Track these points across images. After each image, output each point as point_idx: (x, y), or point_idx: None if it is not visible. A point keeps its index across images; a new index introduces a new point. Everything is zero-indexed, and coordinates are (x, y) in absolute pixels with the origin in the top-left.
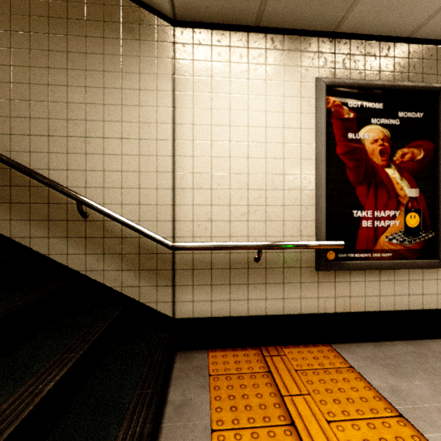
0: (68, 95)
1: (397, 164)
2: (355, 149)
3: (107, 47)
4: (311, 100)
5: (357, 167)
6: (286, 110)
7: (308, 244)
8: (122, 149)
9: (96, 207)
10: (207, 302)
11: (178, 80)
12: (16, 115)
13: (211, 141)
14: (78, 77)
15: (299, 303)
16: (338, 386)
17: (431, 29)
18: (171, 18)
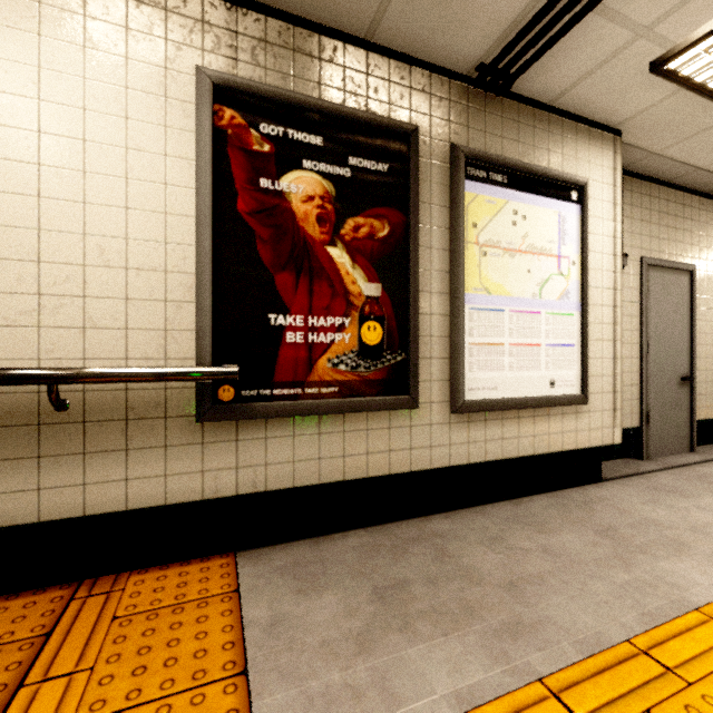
0: None
1: (348, 241)
2: (273, 207)
3: None
4: (189, 108)
5: (278, 240)
6: (133, 115)
7: (163, 371)
8: None
9: None
10: None
11: None
12: None
13: None
14: None
15: (162, 485)
16: (173, 636)
17: (394, 33)
18: None
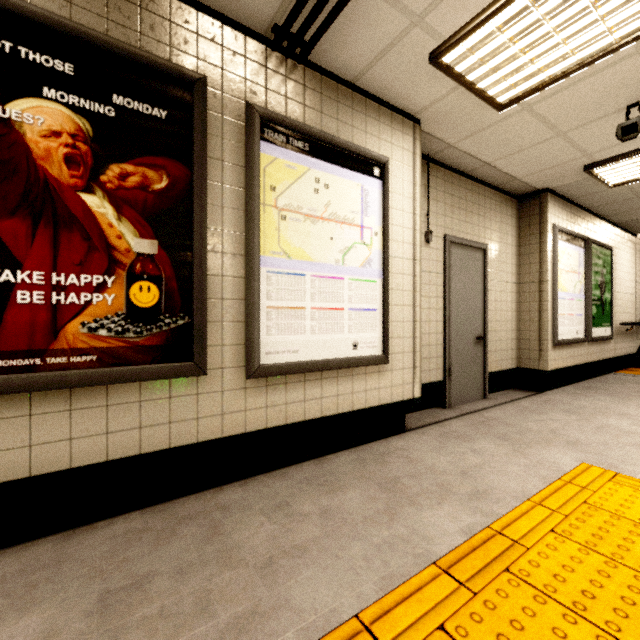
0: None
1: (111, 189)
2: None
3: None
4: None
5: (3, 178)
6: None
7: None
8: None
9: None
10: None
11: None
12: None
13: None
14: None
15: None
16: None
17: None
18: None
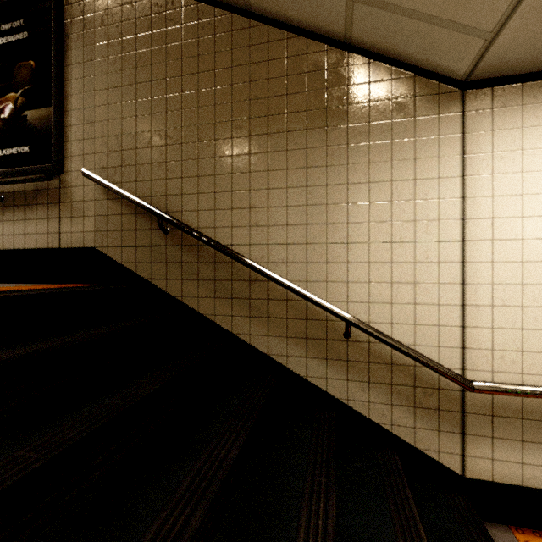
0: (327, 196)
1: None
2: None
3: (373, 132)
4: None
5: None
6: None
7: None
8: (392, 256)
9: (371, 330)
10: (514, 463)
11: (469, 160)
12: (273, 223)
13: (521, 239)
14: (339, 174)
15: None
16: None
17: None
18: (460, 80)
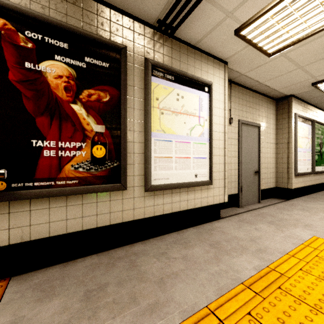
0: None
1: (84, 102)
2: (34, 79)
3: None
4: None
5: (38, 98)
6: None
7: None
8: None
9: None
10: None
11: None
12: None
13: None
14: None
15: None
16: None
17: None
18: None
